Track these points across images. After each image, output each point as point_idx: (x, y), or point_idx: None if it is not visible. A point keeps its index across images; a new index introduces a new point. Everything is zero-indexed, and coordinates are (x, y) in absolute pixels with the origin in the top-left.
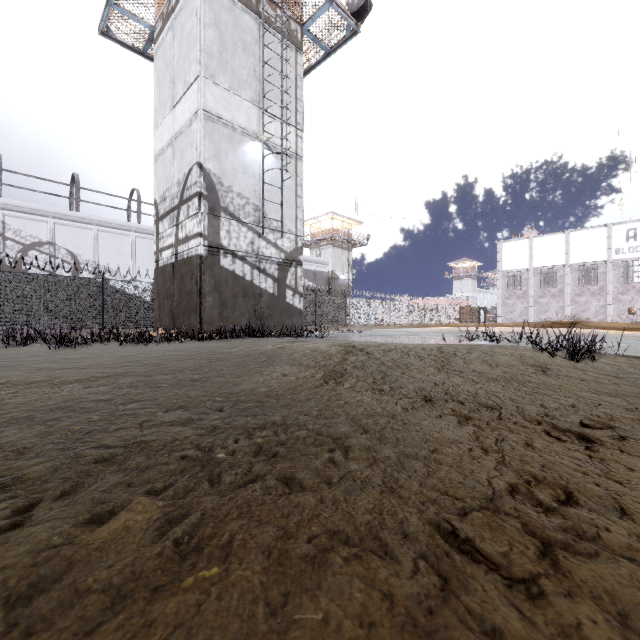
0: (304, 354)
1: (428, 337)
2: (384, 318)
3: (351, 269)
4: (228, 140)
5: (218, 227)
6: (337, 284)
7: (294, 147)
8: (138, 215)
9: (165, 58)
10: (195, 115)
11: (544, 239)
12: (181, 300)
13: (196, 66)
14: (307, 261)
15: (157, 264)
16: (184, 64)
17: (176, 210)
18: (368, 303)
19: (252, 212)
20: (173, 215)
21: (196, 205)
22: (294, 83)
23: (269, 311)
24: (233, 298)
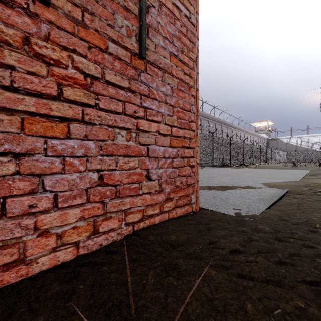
0: None
1: None
2: None
3: None
4: None
5: None
6: None
7: None
8: None
9: None
10: None
11: None
12: None
13: None
14: None
15: None
16: None
17: None
18: None
19: None
20: None
21: None
22: None
23: None
24: None
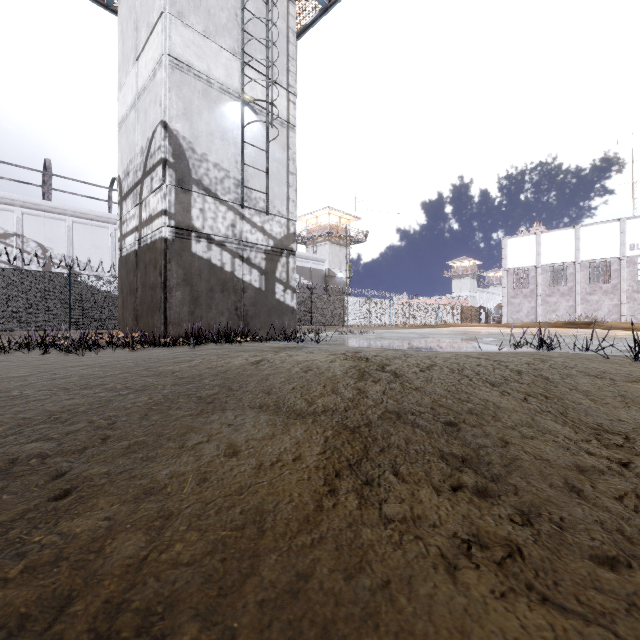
0: (288, 379)
1: (446, 341)
2: (384, 318)
3: (349, 266)
4: (202, 96)
5: (189, 204)
6: (334, 282)
7: (285, 114)
8: None
9: (128, 2)
10: (159, 62)
11: (553, 235)
12: (144, 295)
13: None
14: (303, 258)
15: (121, 253)
16: (147, 2)
17: (139, 185)
18: (367, 302)
19: (233, 188)
20: (136, 192)
21: (160, 175)
22: (285, 37)
23: (254, 309)
24: (208, 293)
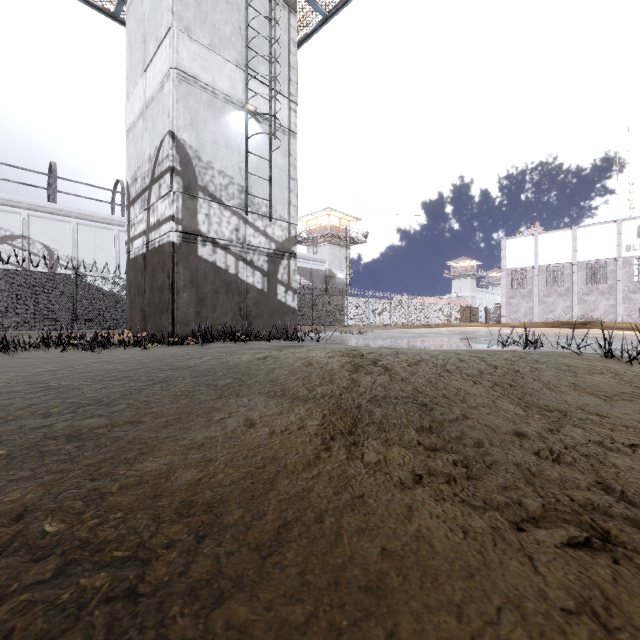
0: (292, 372)
1: (441, 340)
2: (383, 318)
3: (349, 267)
4: (207, 107)
5: (195, 209)
6: (334, 283)
7: (287, 121)
8: (122, 208)
9: (136, 15)
10: (167, 75)
11: (550, 236)
12: (152, 297)
13: (168, 16)
14: (303, 259)
15: (128, 256)
16: (155, 17)
17: (147, 191)
18: (367, 302)
19: (237, 194)
20: (144, 197)
21: (168, 182)
22: (287, 48)
23: (257, 310)
24: (213, 294)
